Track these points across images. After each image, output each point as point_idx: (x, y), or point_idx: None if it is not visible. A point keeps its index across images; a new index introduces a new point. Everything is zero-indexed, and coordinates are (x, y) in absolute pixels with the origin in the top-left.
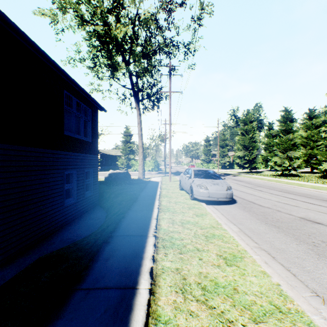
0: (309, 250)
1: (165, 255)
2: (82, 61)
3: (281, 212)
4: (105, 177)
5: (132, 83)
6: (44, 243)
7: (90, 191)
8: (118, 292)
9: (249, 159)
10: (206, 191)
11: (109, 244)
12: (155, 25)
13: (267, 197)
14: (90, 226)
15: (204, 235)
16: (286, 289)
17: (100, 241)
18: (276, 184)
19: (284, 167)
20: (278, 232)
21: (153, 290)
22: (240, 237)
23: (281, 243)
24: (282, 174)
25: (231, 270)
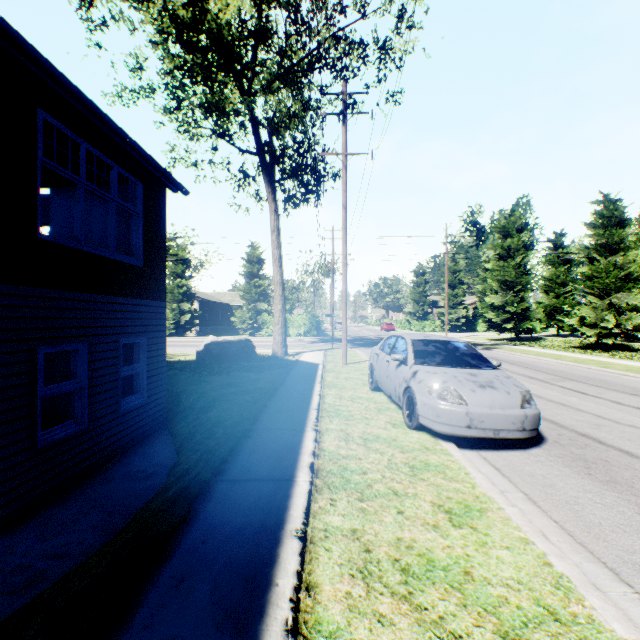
0: None
1: None
2: (148, 92)
3: None
4: (197, 351)
5: (257, 139)
6: None
7: (140, 394)
8: None
9: (516, 311)
10: (461, 408)
11: None
12: None
13: (621, 419)
14: (112, 508)
15: None
16: None
17: None
18: (602, 372)
19: (605, 329)
20: None
21: None
22: None
23: None
24: (597, 345)
25: None
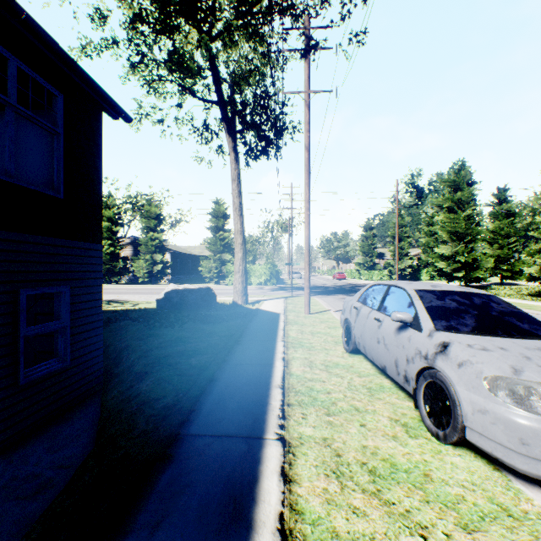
0: None
1: None
2: (111, 44)
3: None
4: (157, 299)
5: (217, 87)
6: None
7: (60, 357)
8: None
9: (466, 260)
10: None
11: None
12: None
13: None
14: None
15: None
16: None
17: None
18: None
19: None
20: None
21: None
22: None
23: None
24: None
25: None
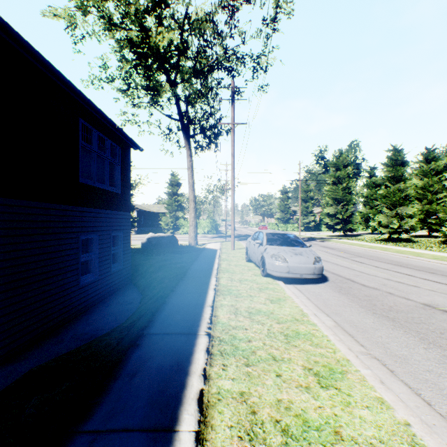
0: (445, 359)
1: (224, 369)
2: (110, 80)
3: (395, 295)
4: (142, 242)
5: (179, 112)
6: (48, 342)
7: (119, 264)
8: (144, 438)
9: (343, 217)
10: (285, 264)
11: (137, 348)
12: (212, 30)
13: (371, 273)
14: (117, 315)
15: (282, 333)
16: (422, 434)
17: (124, 344)
18: (381, 253)
19: (392, 229)
20: (393, 327)
21: (201, 436)
22: (337, 336)
23: (401, 347)
24: (389, 239)
25: (328, 395)
